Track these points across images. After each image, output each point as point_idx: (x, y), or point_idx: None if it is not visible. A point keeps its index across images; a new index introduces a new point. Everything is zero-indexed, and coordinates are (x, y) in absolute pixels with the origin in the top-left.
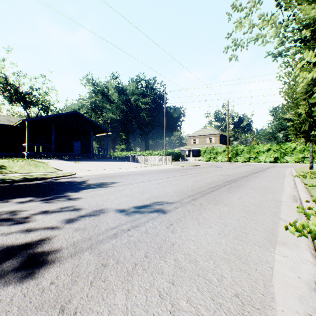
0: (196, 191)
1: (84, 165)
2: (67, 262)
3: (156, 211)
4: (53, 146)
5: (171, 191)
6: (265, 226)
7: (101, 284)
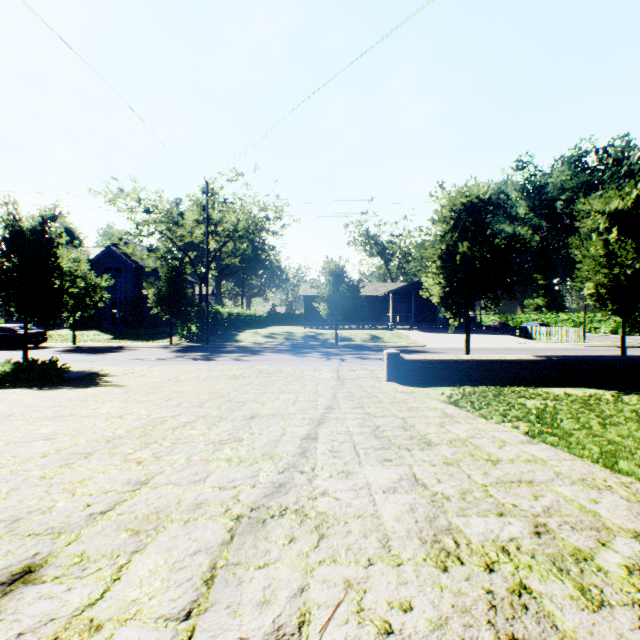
0: None
1: (440, 338)
2: None
3: None
4: (412, 315)
5: None
6: None
7: None
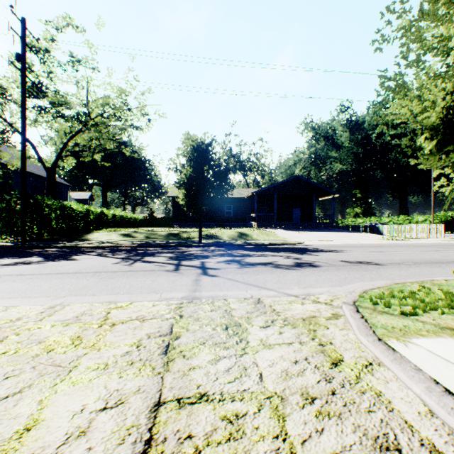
0: (428, 261)
1: (307, 235)
2: (324, 267)
3: (372, 264)
4: (275, 215)
5: (398, 258)
6: (453, 276)
7: (338, 270)
